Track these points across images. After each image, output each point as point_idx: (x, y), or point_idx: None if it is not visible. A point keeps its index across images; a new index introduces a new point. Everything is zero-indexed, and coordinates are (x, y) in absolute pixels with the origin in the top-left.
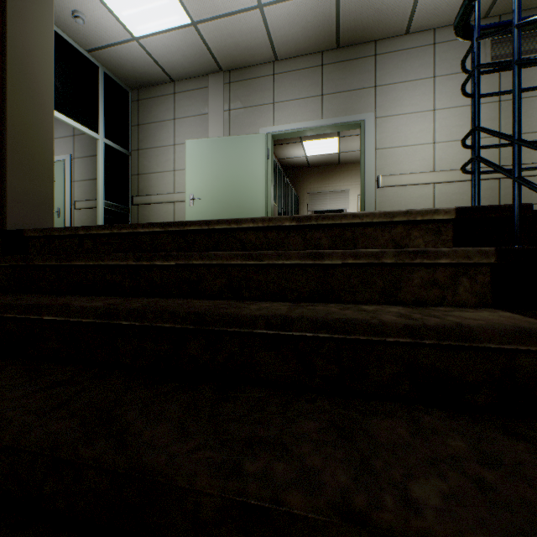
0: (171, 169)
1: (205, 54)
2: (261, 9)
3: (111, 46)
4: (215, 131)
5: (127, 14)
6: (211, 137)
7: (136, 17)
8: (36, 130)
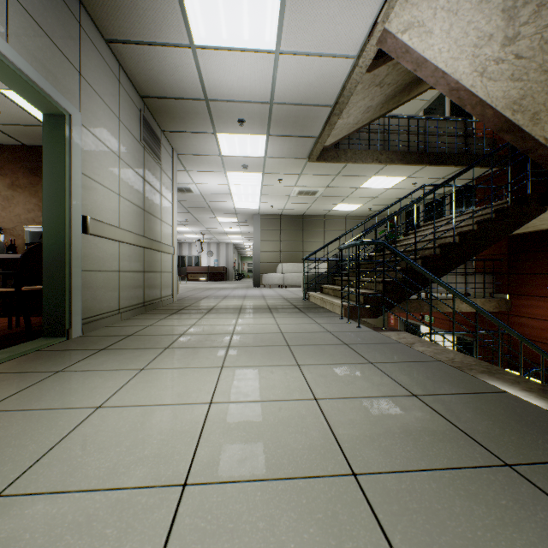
0: None
1: None
2: None
3: None
4: None
5: None
6: None
7: None
8: None
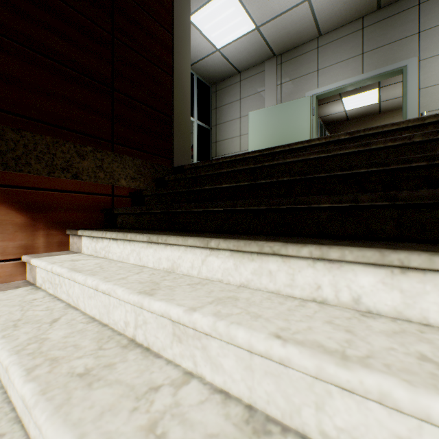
0: (238, 135)
1: (264, 47)
2: (308, 1)
3: (202, 59)
4: (269, 102)
5: (214, 35)
6: (266, 107)
7: (219, 35)
8: (184, 114)
